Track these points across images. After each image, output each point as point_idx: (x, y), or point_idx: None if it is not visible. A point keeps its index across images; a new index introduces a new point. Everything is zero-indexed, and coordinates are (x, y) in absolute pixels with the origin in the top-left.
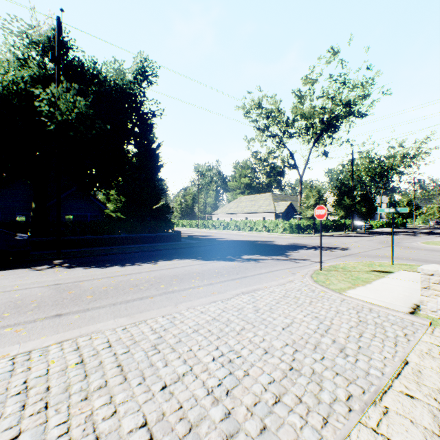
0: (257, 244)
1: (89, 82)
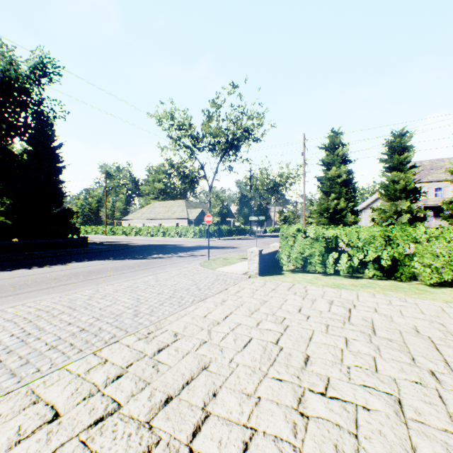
0: (168, 247)
1: None
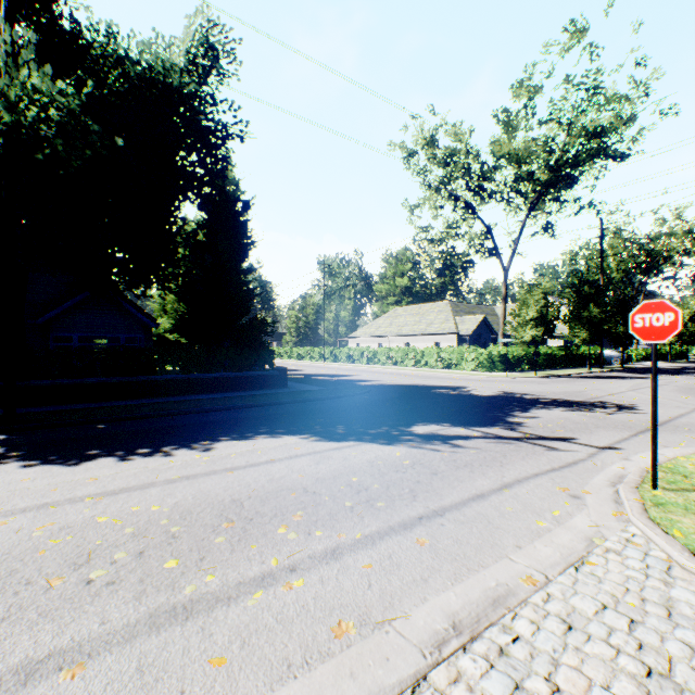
0: (436, 394)
1: (104, 75)
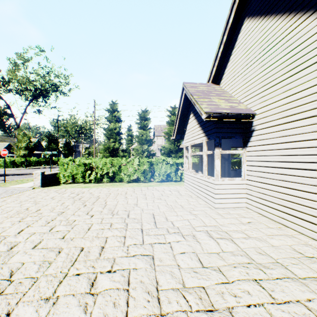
0: None
1: None
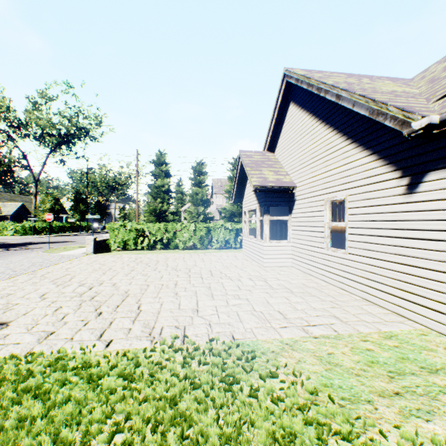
0: None
1: None
